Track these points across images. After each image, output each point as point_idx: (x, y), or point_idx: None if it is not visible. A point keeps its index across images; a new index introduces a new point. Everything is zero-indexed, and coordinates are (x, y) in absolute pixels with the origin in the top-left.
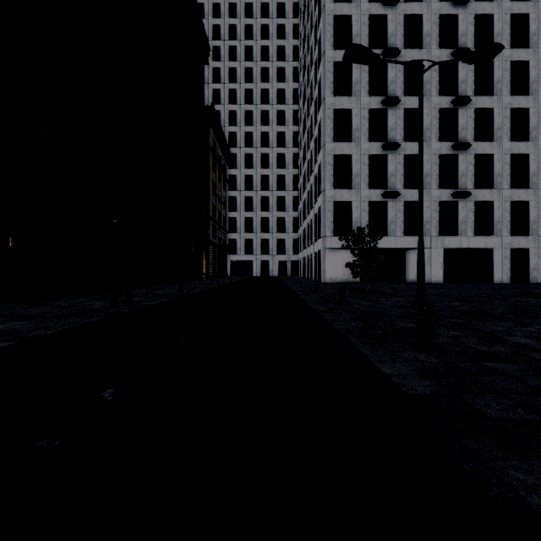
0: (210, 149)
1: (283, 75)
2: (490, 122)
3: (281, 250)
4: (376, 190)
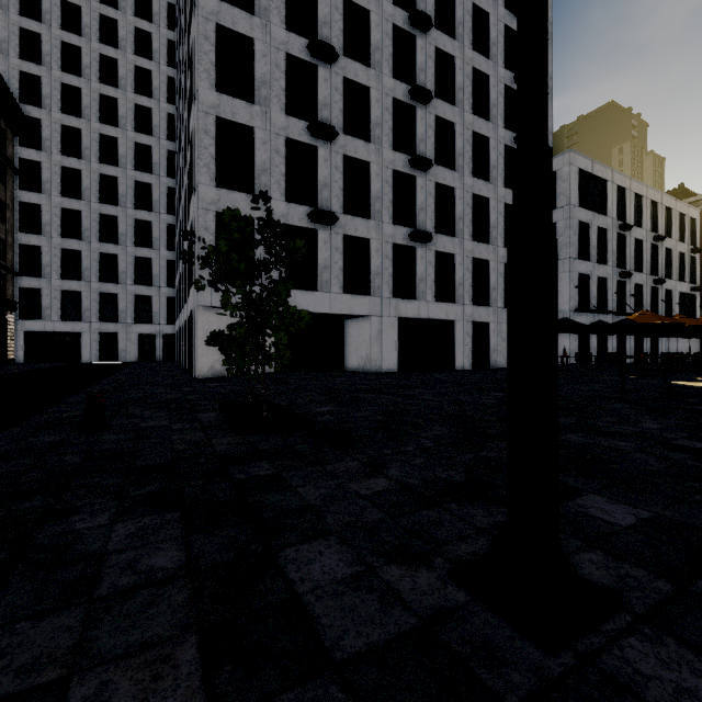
0: None
1: (148, 8)
2: (451, 142)
3: (145, 316)
4: (299, 206)
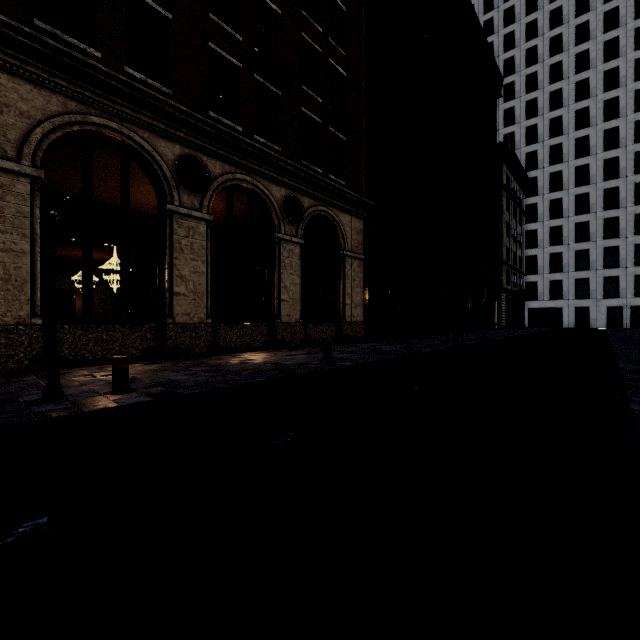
0: (503, 187)
1: (615, 48)
2: None
3: (612, 292)
4: None
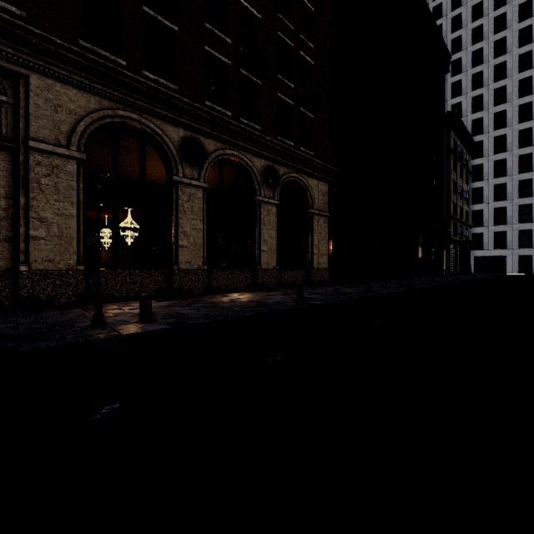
0: (451, 151)
1: None
2: None
3: None
4: None
